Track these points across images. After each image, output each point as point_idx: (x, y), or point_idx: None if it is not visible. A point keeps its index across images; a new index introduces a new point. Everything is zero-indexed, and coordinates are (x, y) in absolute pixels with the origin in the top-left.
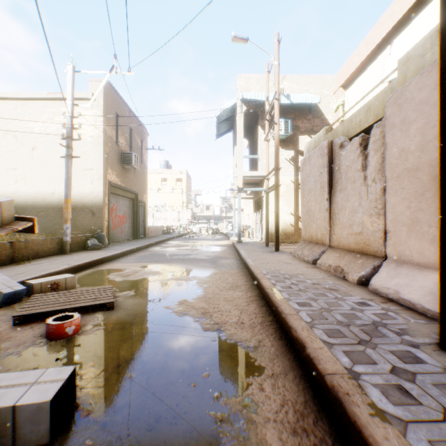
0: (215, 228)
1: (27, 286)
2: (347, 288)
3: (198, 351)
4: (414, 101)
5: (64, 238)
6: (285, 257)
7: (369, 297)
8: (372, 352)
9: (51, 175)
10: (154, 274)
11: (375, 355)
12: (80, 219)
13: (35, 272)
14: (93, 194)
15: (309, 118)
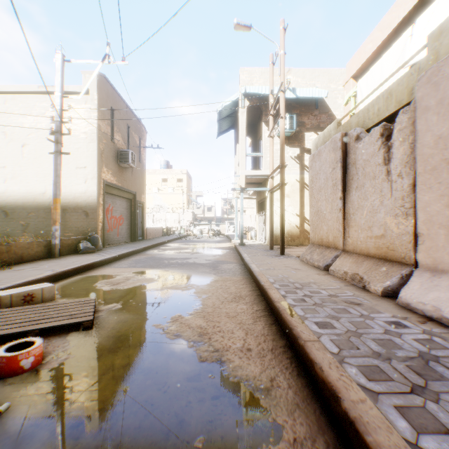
0: (217, 229)
1: None
2: (371, 302)
3: (191, 396)
4: None
5: (52, 241)
6: (292, 262)
7: (401, 314)
8: (437, 409)
9: (42, 174)
10: (147, 281)
11: (443, 414)
12: (73, 220)
13: (11, 280)
14: (86, 193)
15: (315, 113)
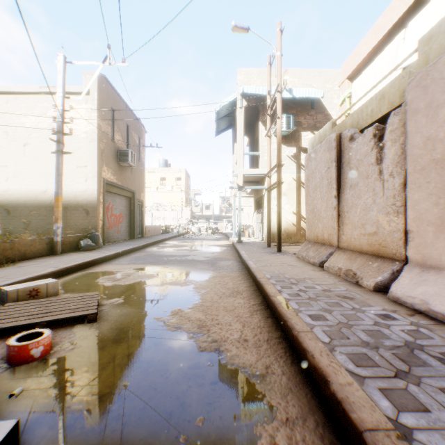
0: (215, 227)
1: (2, 293)
2: (363, 296)
3: (192, 382)
4: (443, 81)
5: (54, 238)
6: (288, 259)
7: (391, 307)
8: (417, 391)
9: (44, 173)
10: (148, 277)
11: (423, 395)
12: (74, 218)
13: (16, 276)
14: (87, 192)
15: (311, 113)
